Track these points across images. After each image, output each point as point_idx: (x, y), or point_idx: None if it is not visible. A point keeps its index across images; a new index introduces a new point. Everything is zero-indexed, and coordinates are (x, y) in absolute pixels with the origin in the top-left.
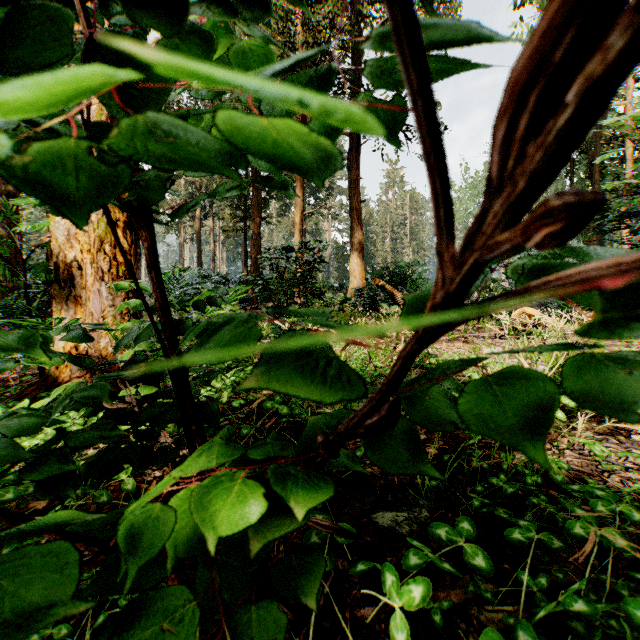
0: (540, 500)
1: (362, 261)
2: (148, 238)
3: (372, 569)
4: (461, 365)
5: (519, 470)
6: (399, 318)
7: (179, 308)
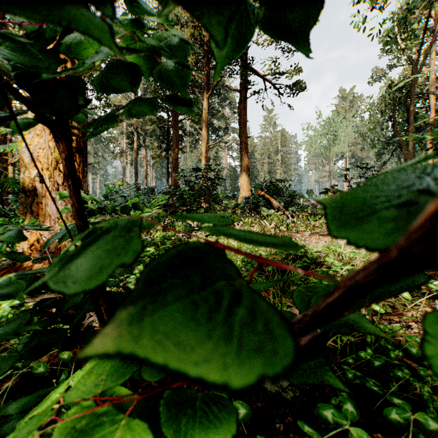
0: (404, 374)
1: (248, 178)
2: (61, 149)
3: (263, 435)
4: (398, 289)
5: (382, 344)
6: (330, 232)
7: (110, 212)
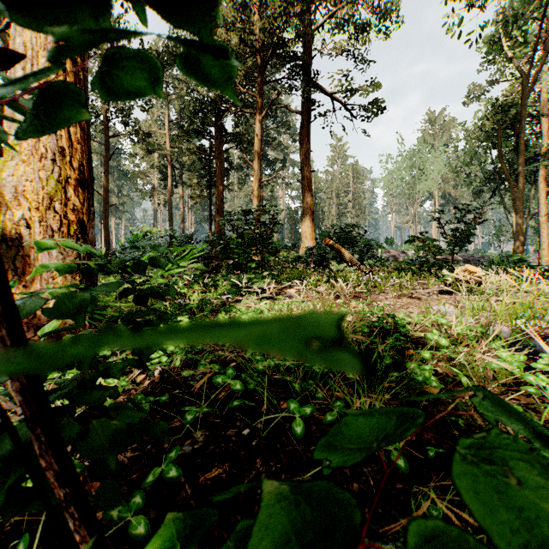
0: None
1: (312, 223)
2: None
3: None
4: None
5: None
6: None
7: (115, 270)
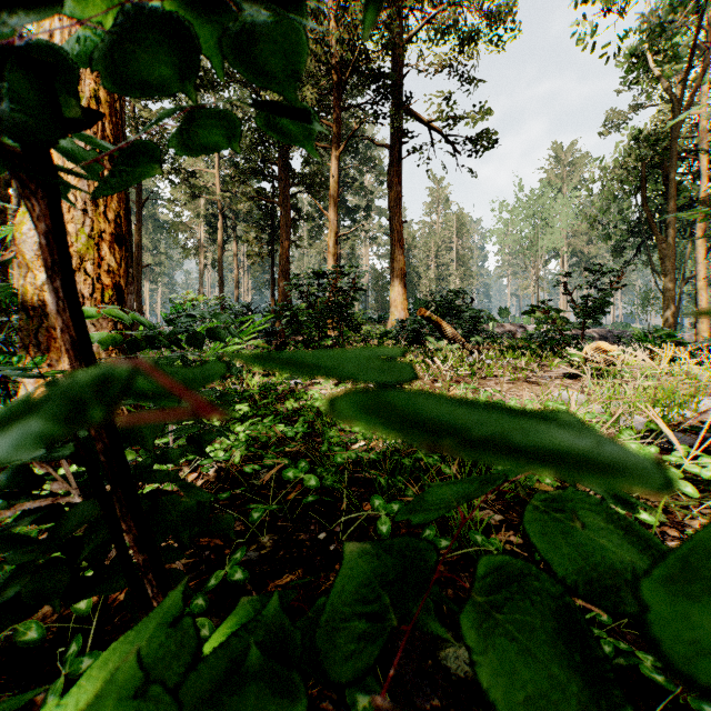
0: None
1: (404, 289)
2: (46, 214)
3: None
4: None
5: None
6: None
7: (167, 343)
